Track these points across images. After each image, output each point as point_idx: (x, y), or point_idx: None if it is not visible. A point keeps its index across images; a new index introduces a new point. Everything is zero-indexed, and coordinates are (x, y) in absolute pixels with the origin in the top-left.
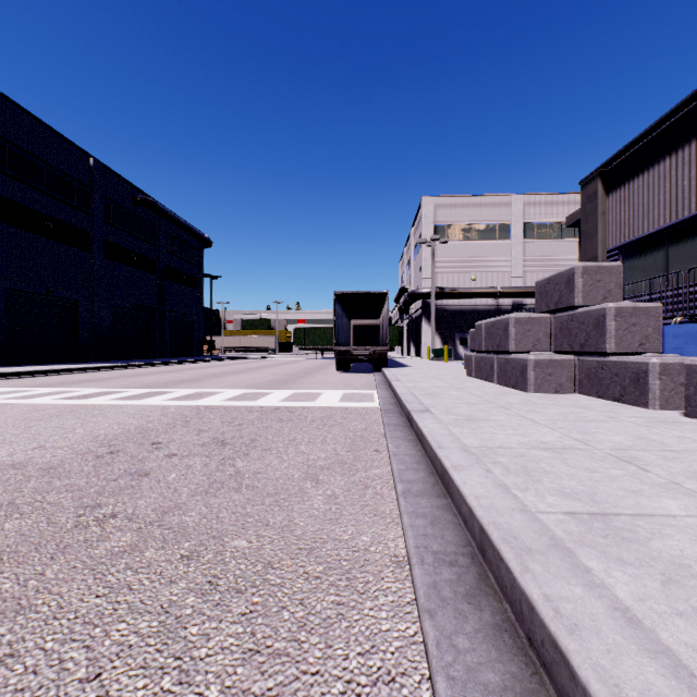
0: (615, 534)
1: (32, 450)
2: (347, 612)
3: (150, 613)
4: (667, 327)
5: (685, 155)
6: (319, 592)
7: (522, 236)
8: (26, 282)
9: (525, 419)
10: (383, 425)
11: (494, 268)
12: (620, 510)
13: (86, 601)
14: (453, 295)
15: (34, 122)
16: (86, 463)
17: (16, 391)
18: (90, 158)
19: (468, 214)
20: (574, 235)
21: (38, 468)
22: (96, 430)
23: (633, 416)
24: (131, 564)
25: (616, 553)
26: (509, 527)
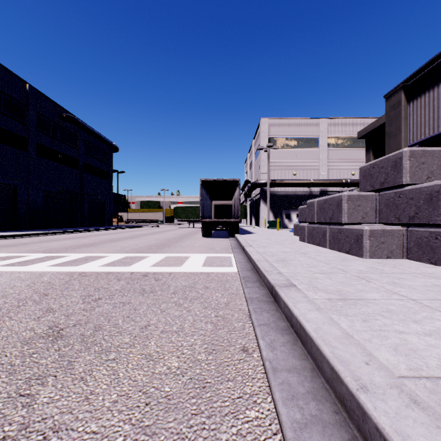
0: None
1: None
2: None
3: None
4: None
5: None
6: None
7: (326, 146)
8: None
9: (404, 299)
10: (246, 300)
11: (308, 167)
12: None
13: None
14: (281, 185)
15: None
16: None
17: None
18: (26, 84)
19: (291, 130)
20: (360, 146)
21: None
22: None
23: None
24: None
25: None
26: None
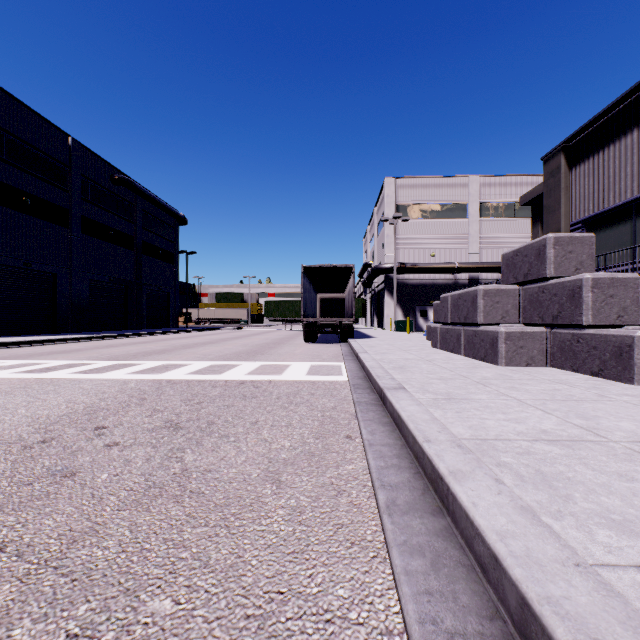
0: None
1: None
2: None
3: None
4: None
5: None
6: None
7: (478, 215)
8: (4, 256)
9: (510, 399)
10: (354, 403)
11: (452, 245)
12: None
13: None
14: (414, 270)
15: (11, 101)
16: (7, 457)
17: None
18: (68, 138)
19: (428, 194)
20: (526, 214)
21: None
22: (39, 411)
23: (623, 394)
24: None
25: None
26: (576, 611)
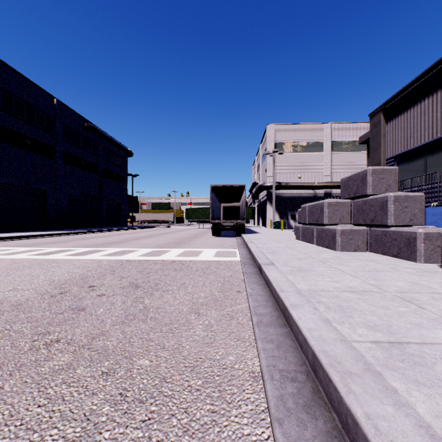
0: (409, 359)
1: (8, 291)
2: (219, 419)
3: (76, 420)
4: (427, 208)
5: (438, 97)
6: (199, 402)
7: (330, 150)
8: (13, 179)
9: (336, 270)
10: (243, 273)
11: (313, 170)
12: (409, 339)
13: (30, 410)
14: (287, 187)
15: (18, 76)
16: (43, 301)
17: (4, 250)
18: (54, 99)
19: (296, 135)
20: (363, 149)
21: (10, 305)
22: (53, 277)
23: (407, 267)
24: (66, 379)
25: (413, 375)
26: (333, 354)
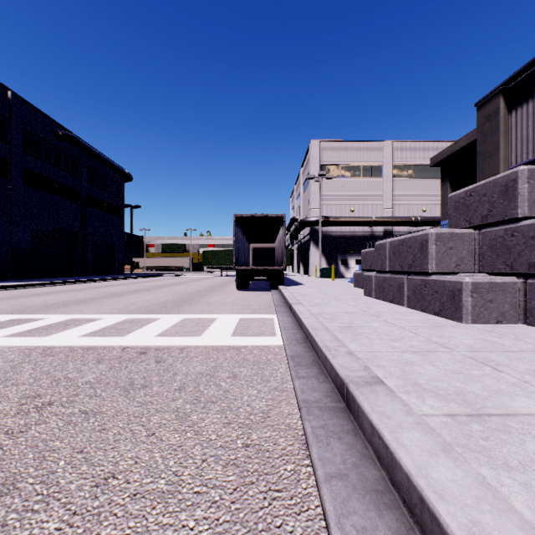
0: None
1: None
2: None
3: None
4: None
5: None
6: None
7: (391, 175)
8: None
9: None
10: (299, 406)
11: (369, 201)
12: None
13: None
14: (336, 223)
15: None
16: None
17: None
18: (8, 91)
19: (348, 156)
20: (432, 176)
21: None
22: None
23: None
24: None
25: None
26: None
